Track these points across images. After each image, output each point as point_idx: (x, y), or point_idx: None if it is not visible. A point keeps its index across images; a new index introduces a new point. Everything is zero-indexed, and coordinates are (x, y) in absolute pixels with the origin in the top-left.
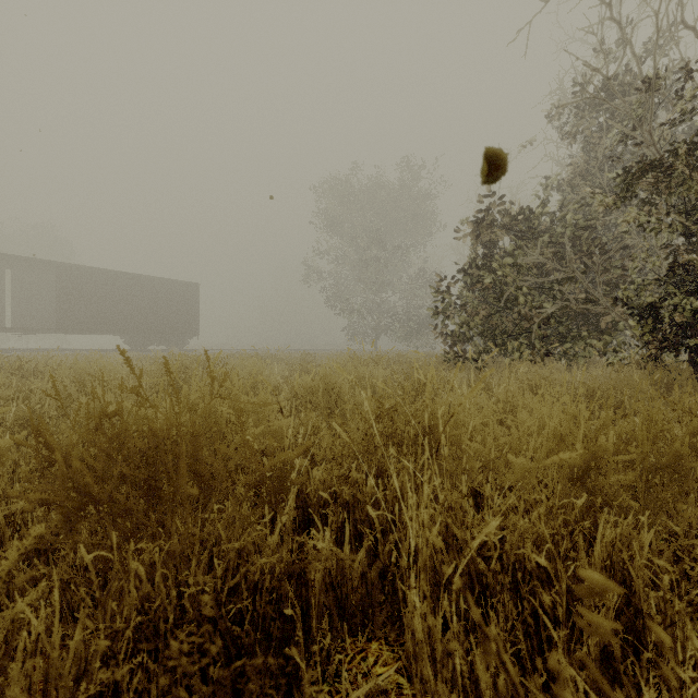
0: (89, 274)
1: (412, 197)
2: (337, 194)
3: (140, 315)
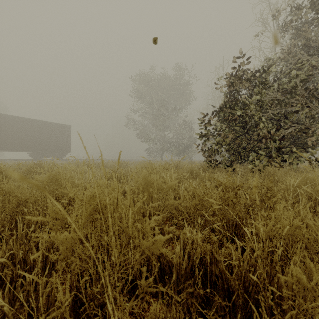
0: (7, 118)
1: (180, 84)
2: (142, 81)
3: (37, 141)
